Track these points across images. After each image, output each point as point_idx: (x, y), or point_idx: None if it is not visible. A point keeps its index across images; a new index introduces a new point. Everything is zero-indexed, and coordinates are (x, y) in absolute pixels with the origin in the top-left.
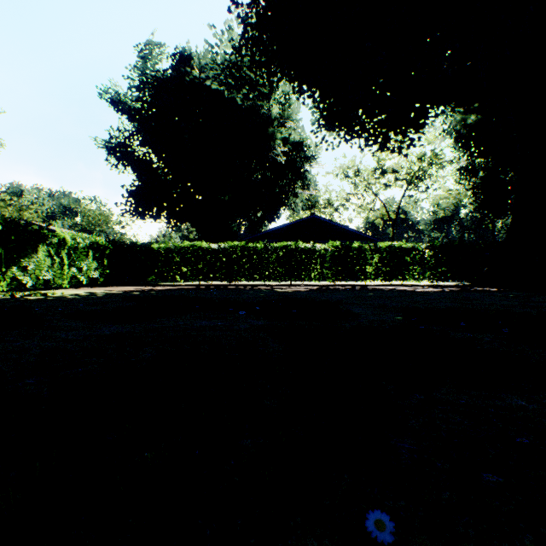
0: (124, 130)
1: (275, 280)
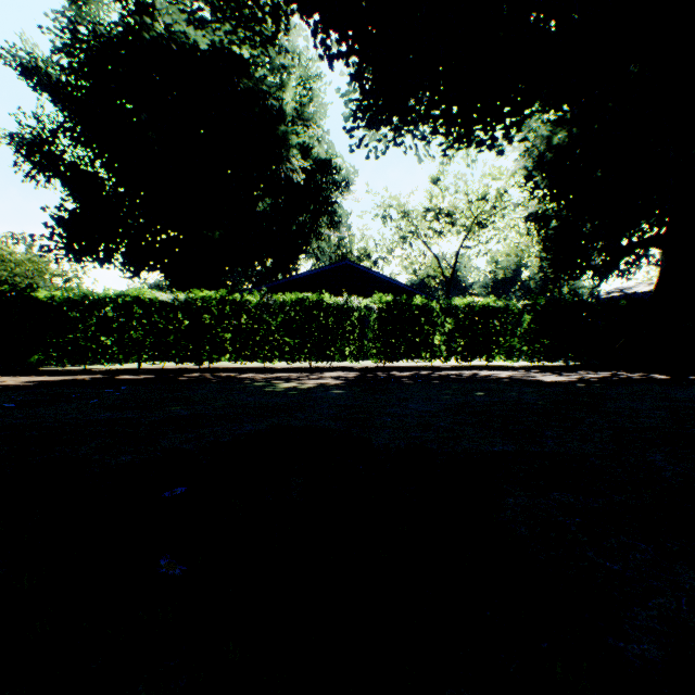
0: (48, 119)
1: (281, 360)
